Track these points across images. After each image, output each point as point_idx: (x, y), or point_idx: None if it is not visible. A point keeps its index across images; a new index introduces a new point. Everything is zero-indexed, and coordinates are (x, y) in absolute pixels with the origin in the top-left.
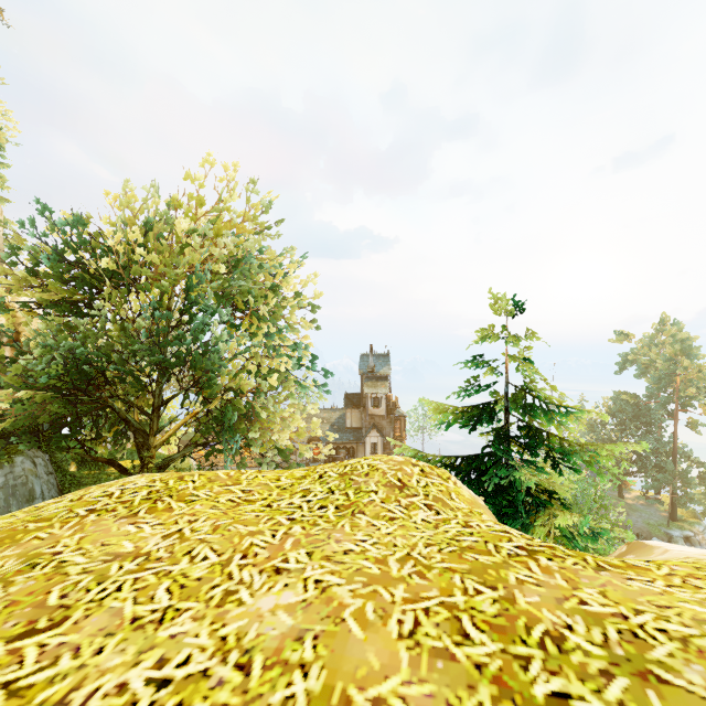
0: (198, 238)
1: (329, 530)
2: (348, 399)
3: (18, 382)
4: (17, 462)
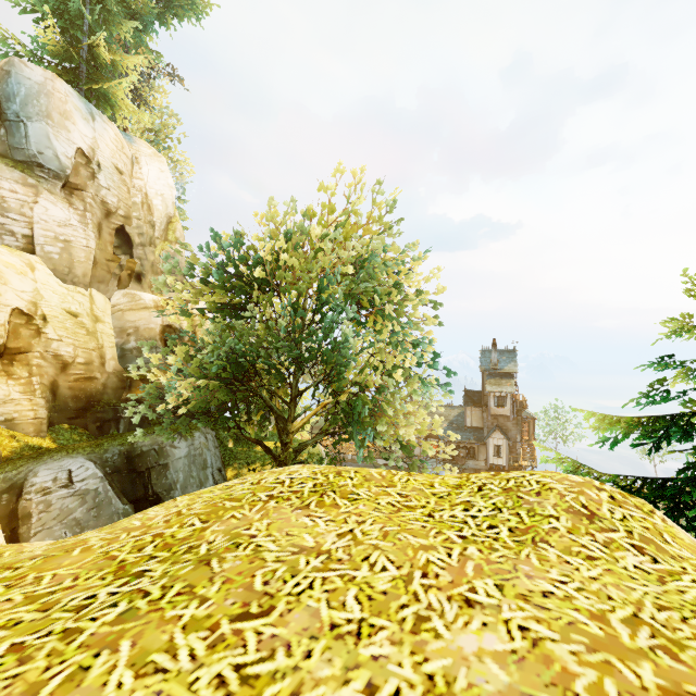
0: (329, 243)
1: (512, 558)
2: (467, 397)
3: (197, 372)
4: (195, 437)
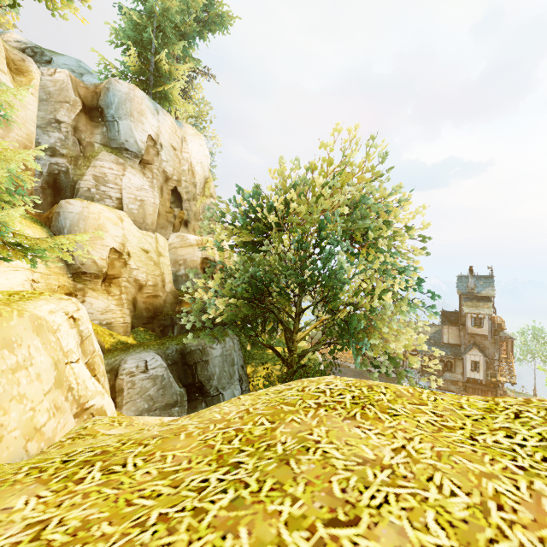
0: (328, 190)
1: None
2: (444, 317)
3: (228, 293)
4: (226, 341)
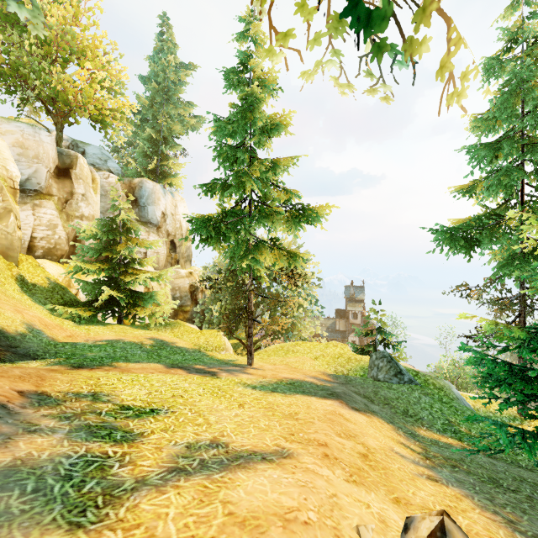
0: None
1: (323, 350)
2: (337, 313)
3: (223, 312)
4: None
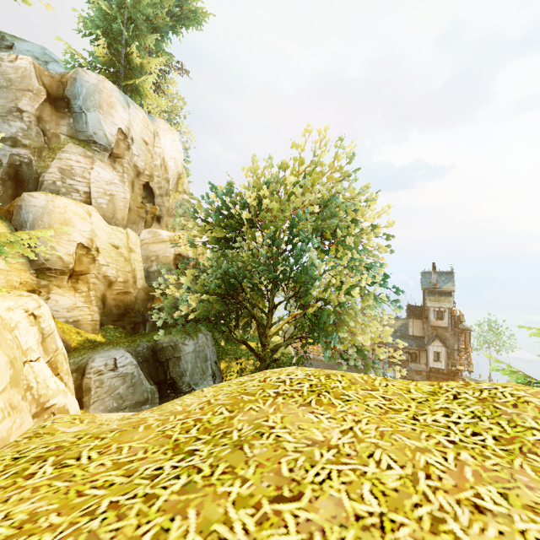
0: (299, 189)
1: (506, 467)
2: (409, 311)
3: (201, 289)
4: (199, 337)
